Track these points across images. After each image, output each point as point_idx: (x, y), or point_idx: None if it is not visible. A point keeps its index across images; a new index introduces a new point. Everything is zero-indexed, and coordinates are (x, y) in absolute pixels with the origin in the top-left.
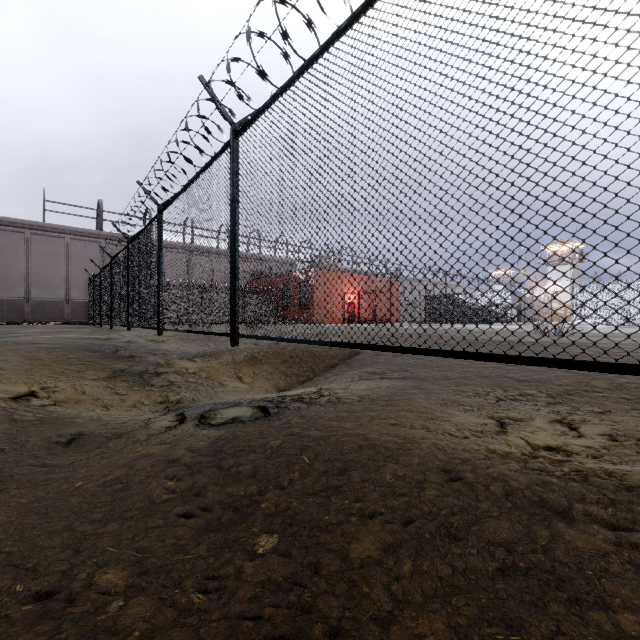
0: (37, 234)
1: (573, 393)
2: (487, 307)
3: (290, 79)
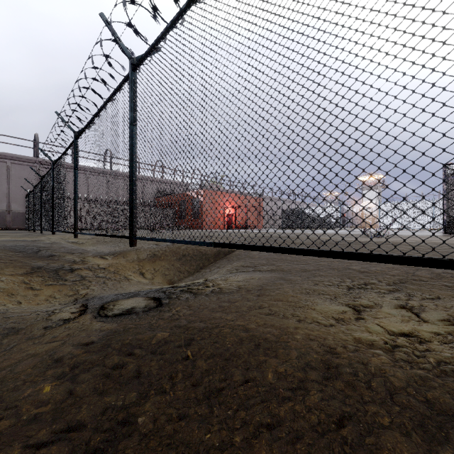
0: None
1: (405, 282)
2: (324, 218)
3: (178, 13)
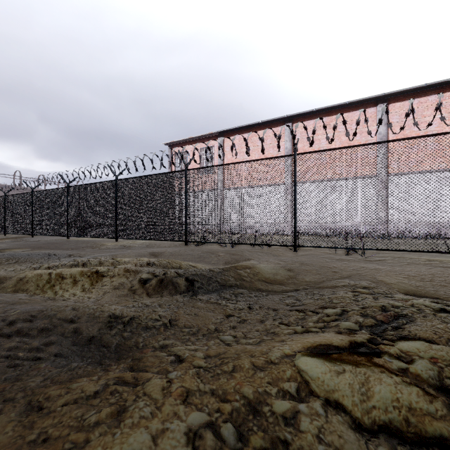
0: None
1: None
2: None
3: None
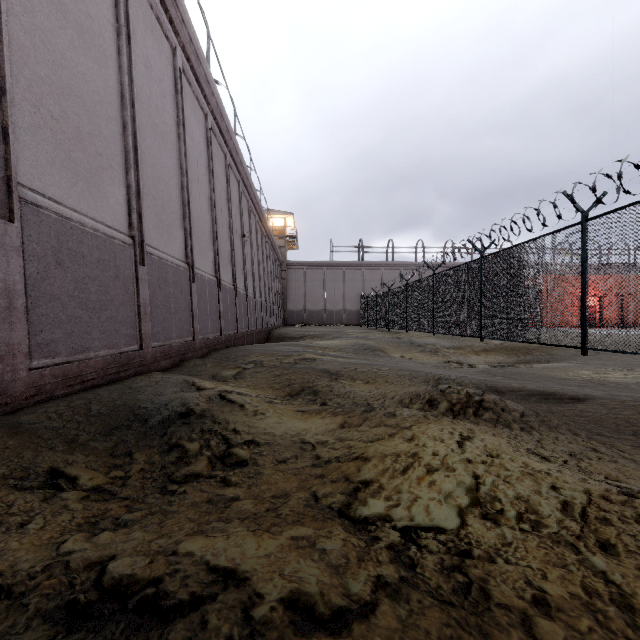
0: (329, 269)
1: None
2: None
3: (506, 249)
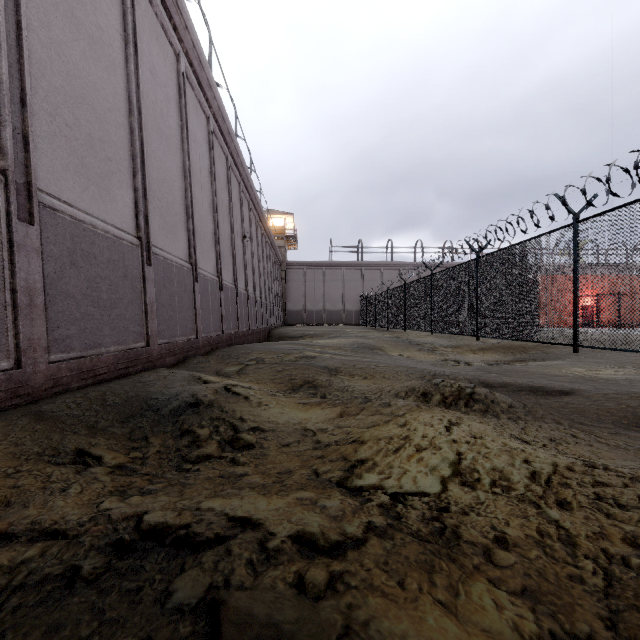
0: (328, 269)
1: None
2: None
3: (501, 249)
